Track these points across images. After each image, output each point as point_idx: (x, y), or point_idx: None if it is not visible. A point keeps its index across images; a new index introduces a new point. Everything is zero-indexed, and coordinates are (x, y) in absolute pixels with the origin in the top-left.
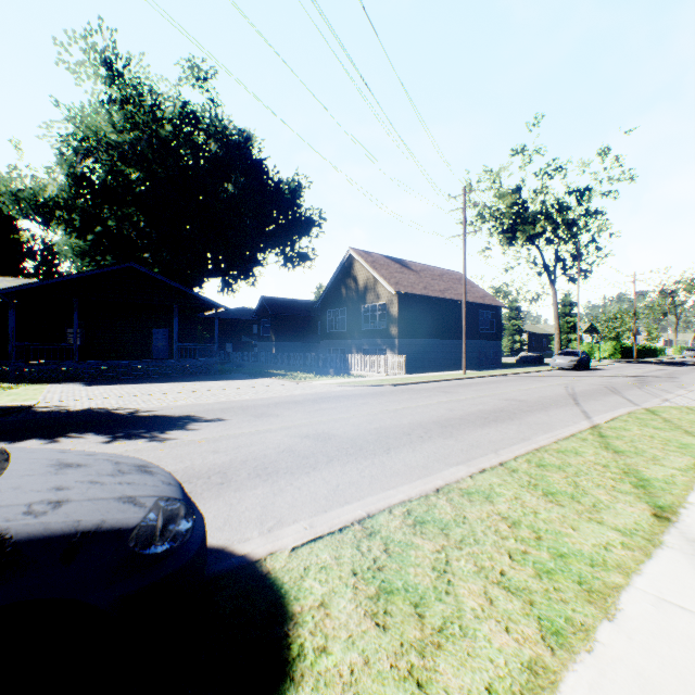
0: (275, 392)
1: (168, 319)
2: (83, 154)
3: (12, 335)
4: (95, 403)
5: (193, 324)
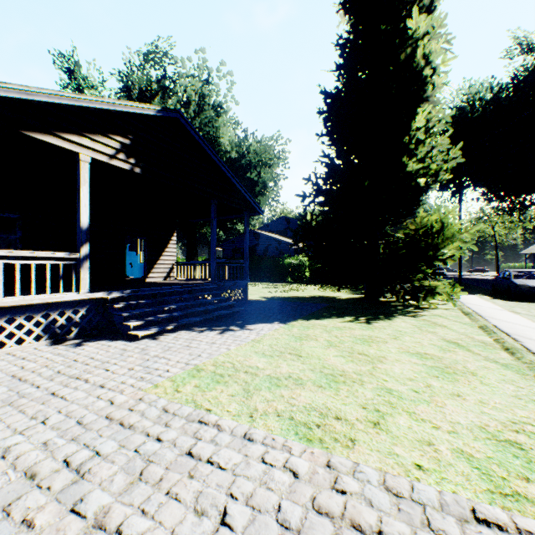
0: None
1: None
2: None
3: None
4: None
5: None
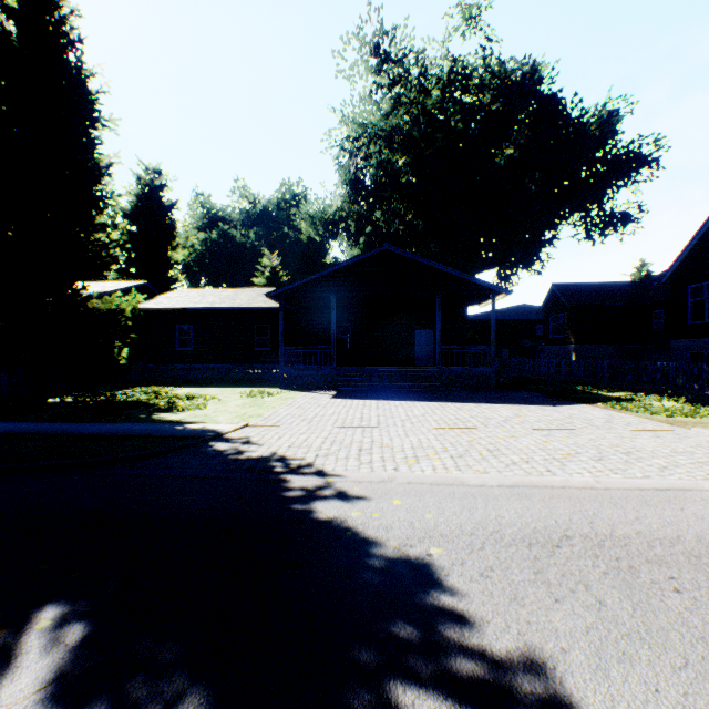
0: (656, 463)
1: (432, 317)
2: (354, 156)
3: (281, 338)
4: (290, 441)
5: (462, 321)
